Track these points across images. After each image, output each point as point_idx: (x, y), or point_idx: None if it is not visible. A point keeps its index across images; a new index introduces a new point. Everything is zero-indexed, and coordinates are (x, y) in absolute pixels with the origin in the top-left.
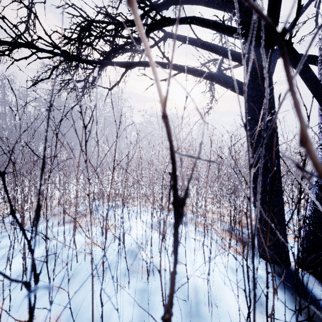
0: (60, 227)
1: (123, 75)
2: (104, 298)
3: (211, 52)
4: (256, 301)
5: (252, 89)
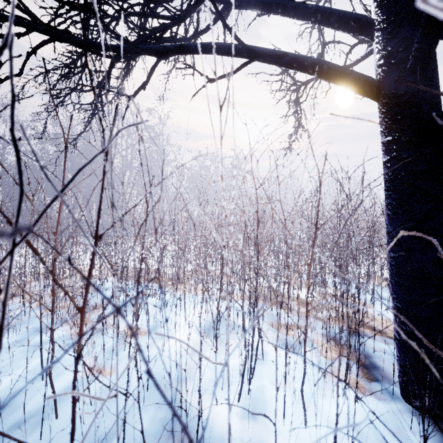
0: (47, 334)
1: (152, 71)
2: None
3: (310, 22)
4: None
5: (398, 81)
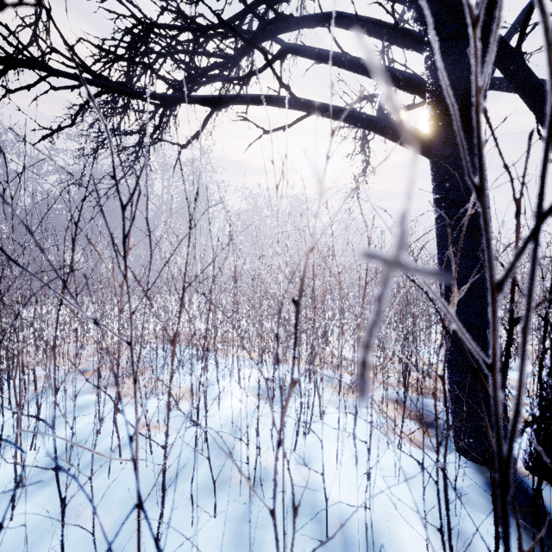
0: (93, 395)
1: (206, 121)
2: (168, 535)
3: (366, 76)
4: (464, 551)
5: (445, 142)
